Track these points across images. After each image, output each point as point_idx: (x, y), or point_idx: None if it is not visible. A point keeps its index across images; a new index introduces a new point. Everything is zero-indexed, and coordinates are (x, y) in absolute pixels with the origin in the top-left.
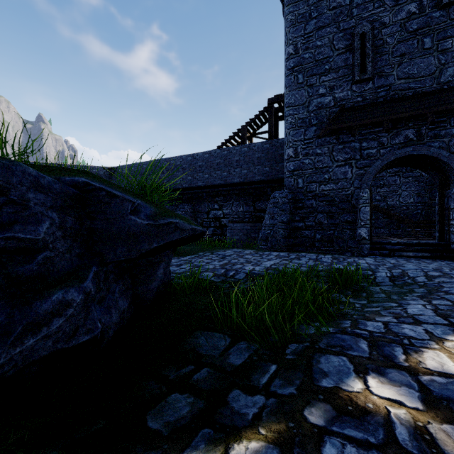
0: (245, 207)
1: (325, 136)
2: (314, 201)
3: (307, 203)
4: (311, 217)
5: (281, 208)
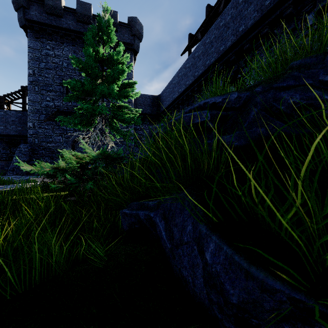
0: (2, 150)
1: (50, 121)
2: (44, 151)
3: (40, 152)
4: (42, 158)
5: (23, 153)
